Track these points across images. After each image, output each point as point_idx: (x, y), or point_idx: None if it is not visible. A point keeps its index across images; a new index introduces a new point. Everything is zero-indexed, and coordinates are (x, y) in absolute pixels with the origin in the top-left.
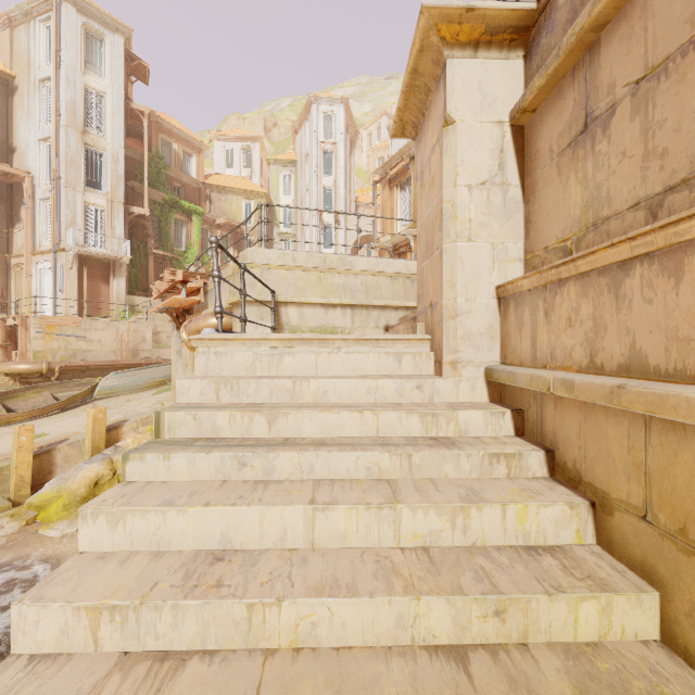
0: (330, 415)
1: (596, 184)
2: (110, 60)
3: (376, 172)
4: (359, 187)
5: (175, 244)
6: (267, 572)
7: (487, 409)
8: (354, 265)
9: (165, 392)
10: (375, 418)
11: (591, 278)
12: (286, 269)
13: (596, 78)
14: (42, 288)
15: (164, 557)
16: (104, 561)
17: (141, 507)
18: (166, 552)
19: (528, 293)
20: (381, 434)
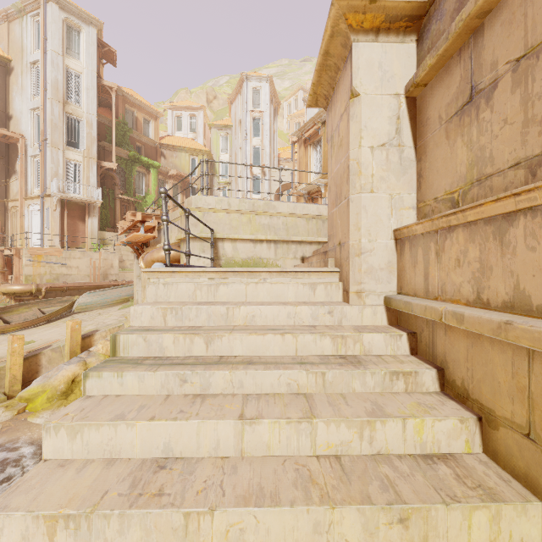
0: (257, 337)
1: (480, 146)
2: (85, 47)
3: (294, 134)
4: (281, 146)
5: (137, 191)
6: (202, 481)
7: (387, 332)
8: (277, 209)
9: (128, 307)
10: (294, 340)
11: (478, 226)
12: (222, 212)
13: (480, 57)
14: (33, 225)
15: (115, 465)
16: (64, 469)
17: (96, 421)
18: (117, 460)
19: (421, 236)
20: (299, 353)
